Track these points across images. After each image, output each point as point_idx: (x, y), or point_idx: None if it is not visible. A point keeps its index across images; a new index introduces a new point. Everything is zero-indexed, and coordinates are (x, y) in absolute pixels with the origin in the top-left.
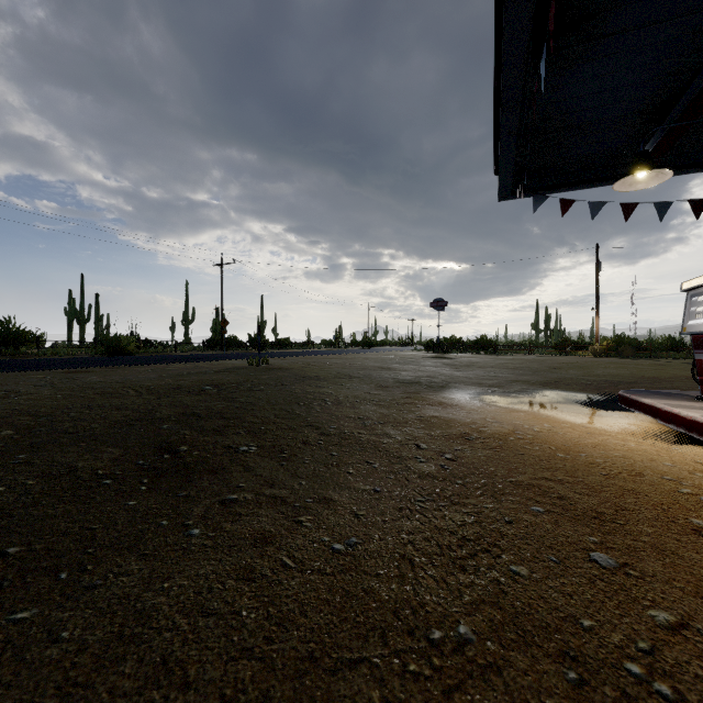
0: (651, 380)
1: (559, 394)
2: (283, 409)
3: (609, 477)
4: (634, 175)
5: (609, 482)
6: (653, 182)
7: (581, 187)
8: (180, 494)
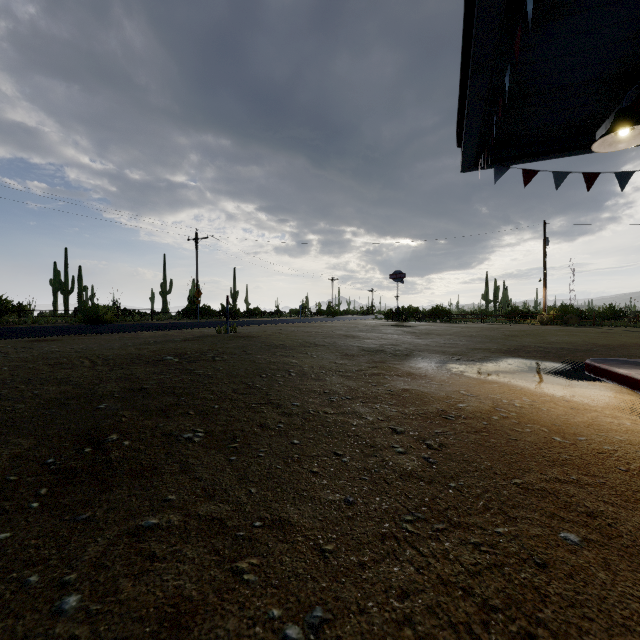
0: (606, 348)
1: (523, 363)
2: (243, 382)
3: (632, 474)
4: (615, 133)
5: (638, 484)
6: (634, 142)
7: (543, 158)
8: (81, 517)
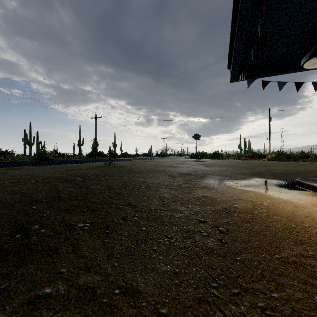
0: (303, 172)
1: (262, 180)
2: (116, 192)
3: None
4: (316, 58)
5: None
6: None
7: (273, 74)
8: (0, 287)
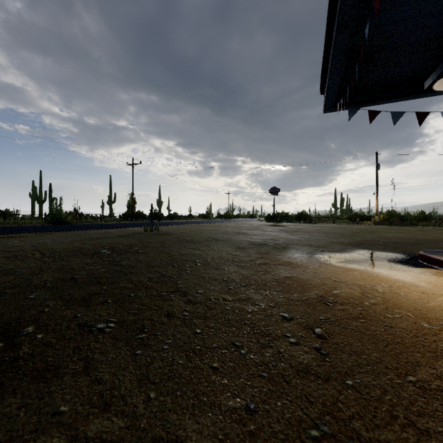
0: (426, 241)
1: (370, 253)
2: (158, 271)
3: None
4: None
5: None
6: None
7: (385, 101)
8: None
